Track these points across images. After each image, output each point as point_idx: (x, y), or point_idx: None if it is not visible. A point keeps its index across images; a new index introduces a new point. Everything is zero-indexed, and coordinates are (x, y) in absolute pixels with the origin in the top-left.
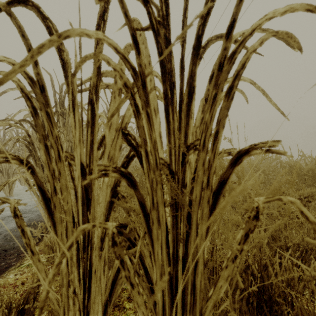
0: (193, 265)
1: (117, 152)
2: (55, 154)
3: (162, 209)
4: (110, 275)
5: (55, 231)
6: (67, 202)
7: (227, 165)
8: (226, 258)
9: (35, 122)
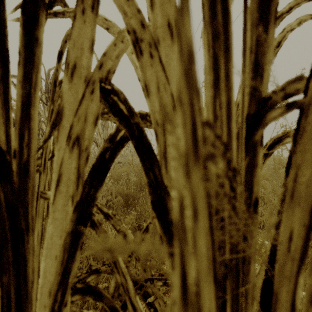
0: None
1: (88, 128)
2: None
3: (207, 294)
4: None
5: None
6: None
7: None
8: None
9: None
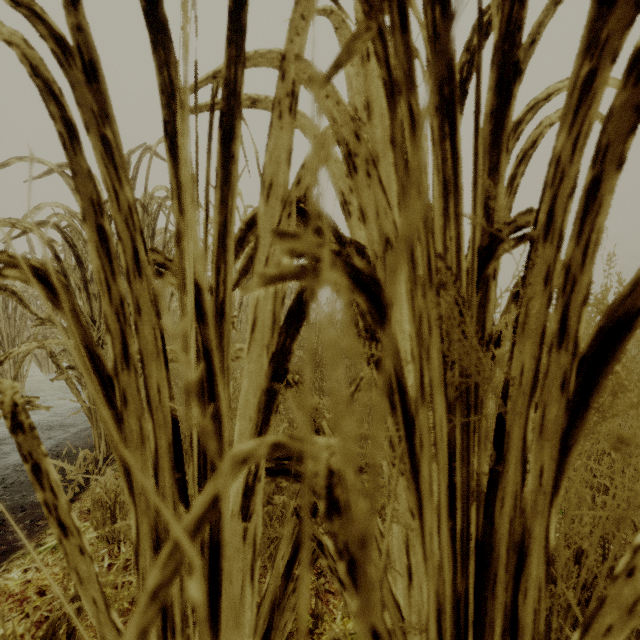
0: (512, 563)
1: (285, 261)
2: (126, 257)
3: (439, 405)
4: (267, 583)
5: (124, 469)
6: (158, 389)
7: (634, 275)
8: (631, 548)
9: (70, 164)
